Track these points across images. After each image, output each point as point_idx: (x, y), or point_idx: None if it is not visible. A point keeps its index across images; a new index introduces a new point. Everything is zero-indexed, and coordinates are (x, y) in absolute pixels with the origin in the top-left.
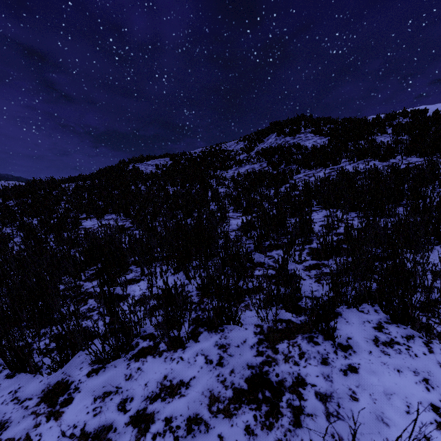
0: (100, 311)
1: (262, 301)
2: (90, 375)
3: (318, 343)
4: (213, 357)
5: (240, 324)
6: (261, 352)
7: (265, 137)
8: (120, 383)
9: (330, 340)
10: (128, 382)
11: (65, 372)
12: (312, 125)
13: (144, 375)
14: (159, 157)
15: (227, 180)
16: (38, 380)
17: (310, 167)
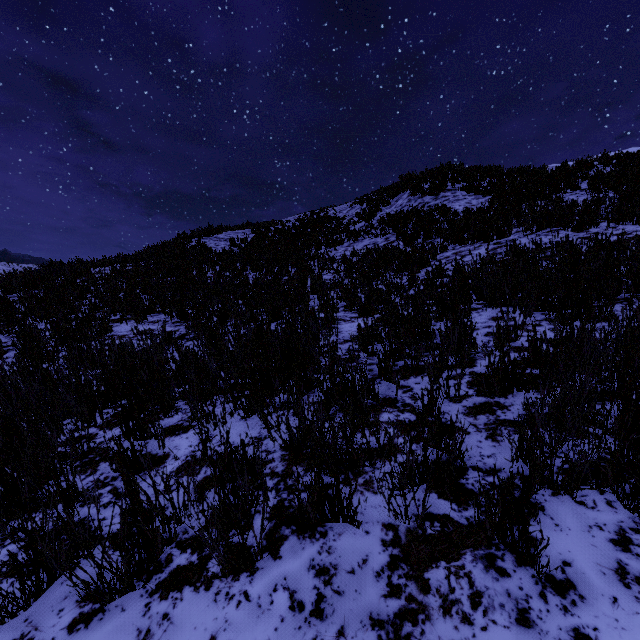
0: (116, 486)
1: (395, 477)
2: (74, 629)
3: (505, 572)
4: (305, 596)
5: (355, 523)
6: (396, 587)
7: (393, 197)
8: None
9: (528, 565)
10: None
11: (31, 619)
12: (464, 178)
13: (173, 632)
14: (236, 228)
15: (336, 261)
16: None
17: (463, 241)
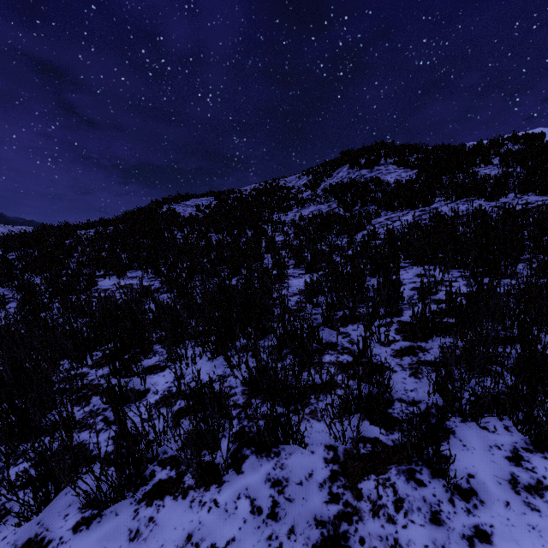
0: (106, 416)
1: (335, 407)
2: (78, 530)
3: (422, 483)
4: (262, 503)
5: (303, 444)
6: (336, 495)
7: (335, 170)
8: (120, 546)
9: (441, 477)
10: (133, 544)
11: (42, 522)
12: (395, 154)
13: (158, 531)
14: (201, 196)
15: (286, 225)
16: (1, 535)
17: (393, 209)
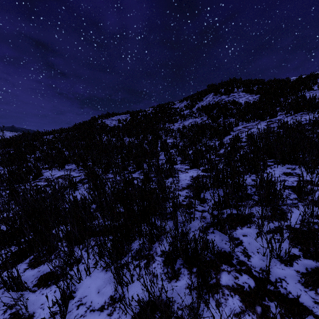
0: None
1: None
2: None
3: None
4: None
5: None
6: None
7: (204, 97)
8: None
9: None
10: None
11: None
12: (243, 85)
13: None
14: (121, 114)
15: (174, 131)
16: None
17: (247, 120)
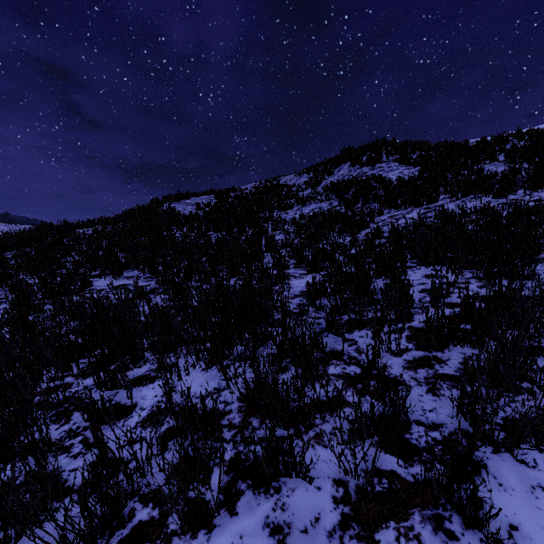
0: (86, 436)
1: (344, 432)
2: None
3: (453, 535)
4: None
5: (307, 478)
6: None
7: (335, 168)
8: None
9: (476, 528)
10: None
11: None
12: (397, 151)
13: None
14: (201, 194)
15: (287, 223)
16: None
17: (397, 206)
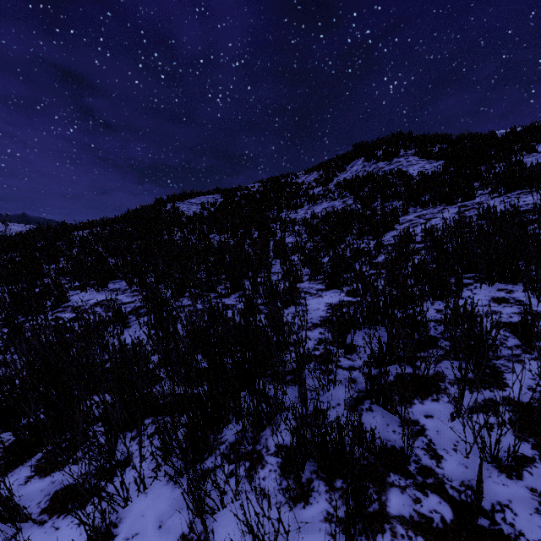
0: None
1: None
2: None
3: None
4: None
5: None
6: None
7: (347, 164)
8: None
9: None
10: None
11: None
12: (415, 144)
13: None
14: (207, 193)
15: (297, 223)
16: None
17: (424, 204)
